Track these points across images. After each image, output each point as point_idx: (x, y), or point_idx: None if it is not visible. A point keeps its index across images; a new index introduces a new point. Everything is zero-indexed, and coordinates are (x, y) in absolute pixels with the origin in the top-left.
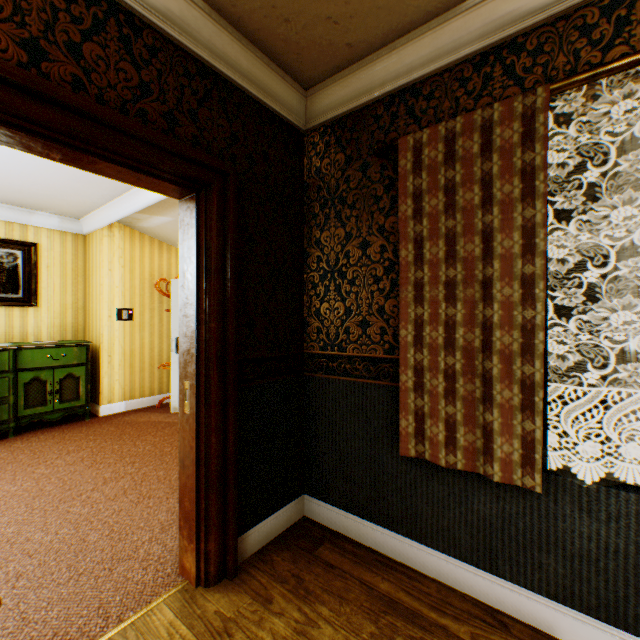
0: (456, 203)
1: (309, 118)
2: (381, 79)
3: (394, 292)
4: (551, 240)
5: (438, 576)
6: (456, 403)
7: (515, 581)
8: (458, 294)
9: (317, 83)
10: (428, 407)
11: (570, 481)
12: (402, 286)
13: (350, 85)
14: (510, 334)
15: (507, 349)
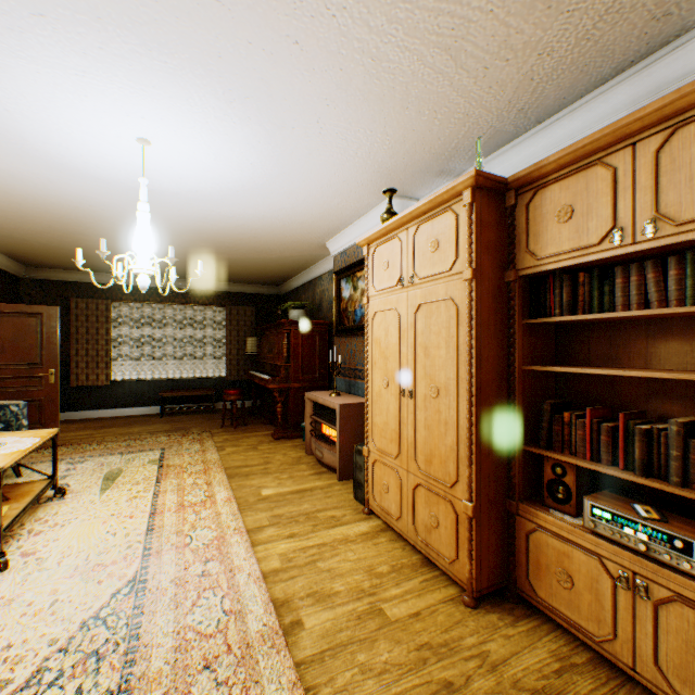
0: (91, 320)
1: (28, 275)
2: (64, 276)
3: (69, 340)
4: (115, 331)
5: (85, 417)
6: (91, 369)
7: (106, 409)
8: (91, 342)
9: (35, 267)
10: (82, 372)
11: (118, 382)
12: (73, 339)
13: (51, 273)
14: (104, 352)
15: (104, 355)
